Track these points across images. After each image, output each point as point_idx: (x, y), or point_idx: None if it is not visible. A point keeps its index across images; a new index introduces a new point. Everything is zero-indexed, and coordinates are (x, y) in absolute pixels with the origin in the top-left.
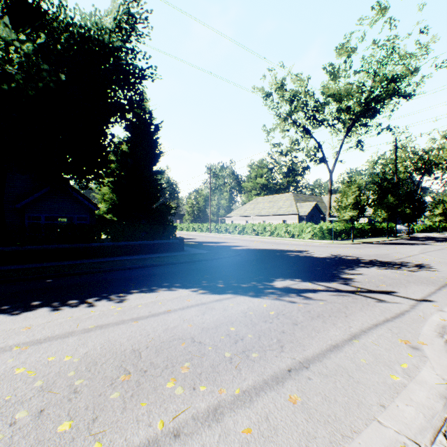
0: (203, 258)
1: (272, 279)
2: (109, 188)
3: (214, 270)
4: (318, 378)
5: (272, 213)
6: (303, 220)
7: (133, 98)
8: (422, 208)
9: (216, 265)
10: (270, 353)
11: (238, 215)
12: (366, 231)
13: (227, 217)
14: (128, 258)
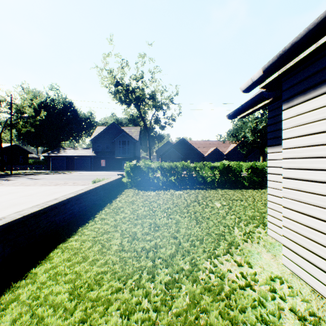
0: None
1: None
2: None
3: None
4: None
5: None
6: None
7: None
8: None
9: None
10: None
11: None
12: None
13: None
14: None
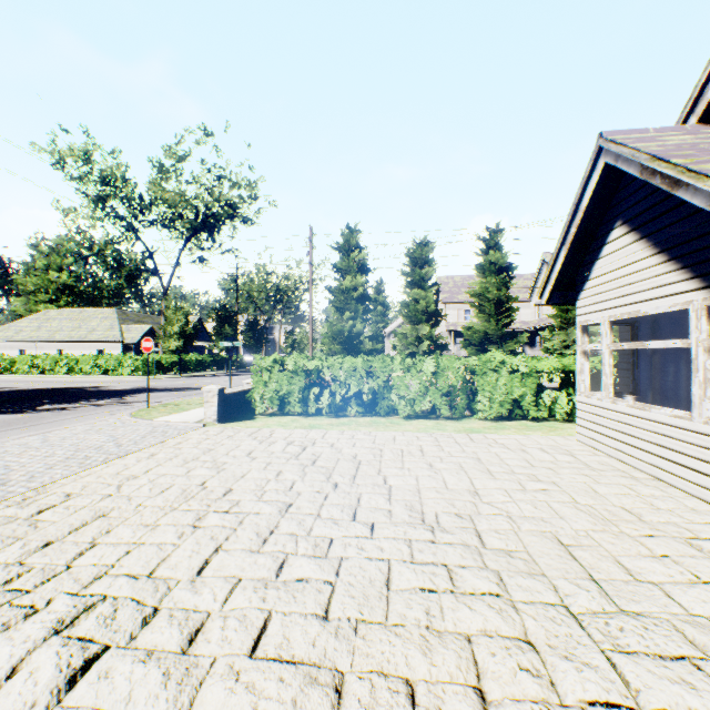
0: None
1: (40, 406)
2: None
3: None
4: (44, 425)
5: (78, 338)
6: (132, 350)
7: None
8: (265, 339)
9: None
10: (17, 425)
11: (2, 339)
12: (209, 364)
13: None
14: None
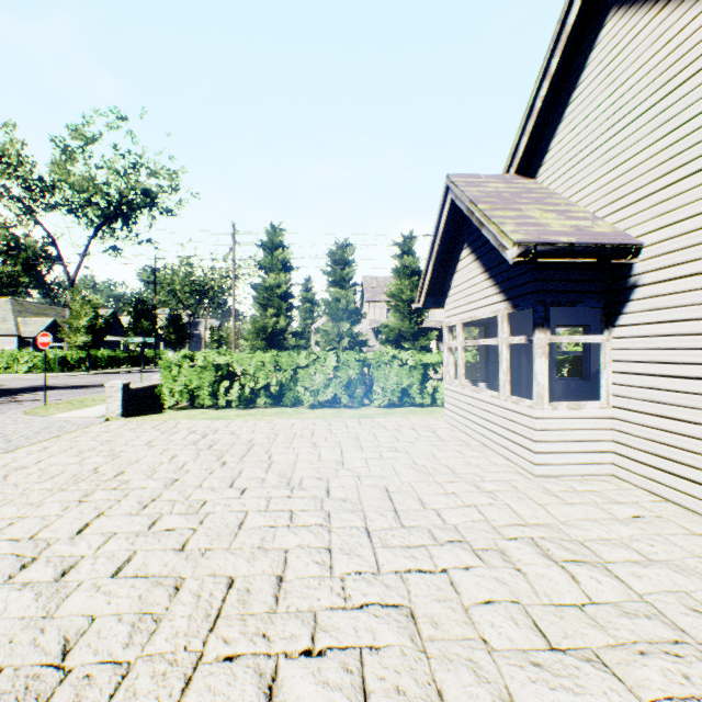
0: None
1: None
2: None
3: None
4: None
5: None
6: (30, 345)
7: None
8: (187, 335)
9: None
10: None
11: None
12: (124, 360)
13: None
14: None
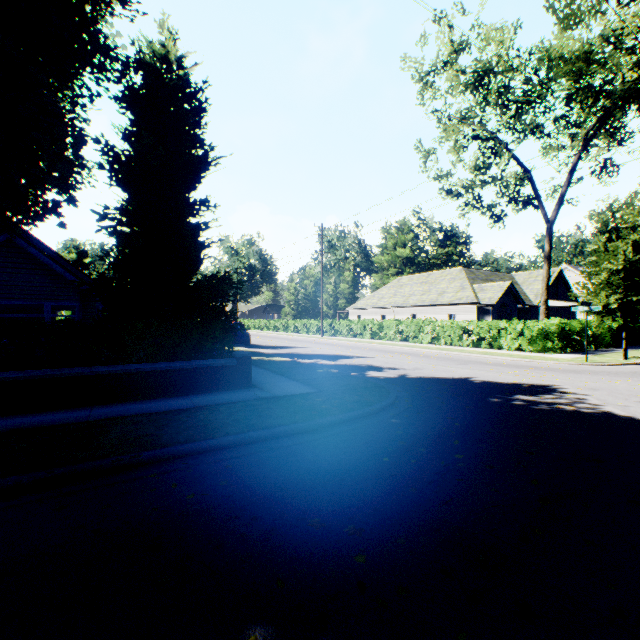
0: (287, 426)
1: None
2: (111, 247)
3: (315, 530)
4: None
5: (427, 302)
6: (487, 313)
7: (144, 37)
8: None
9: (327, 466)
10: None
11: (368, 306)
12: None
13: (350, 309)
14: (75, 416)
